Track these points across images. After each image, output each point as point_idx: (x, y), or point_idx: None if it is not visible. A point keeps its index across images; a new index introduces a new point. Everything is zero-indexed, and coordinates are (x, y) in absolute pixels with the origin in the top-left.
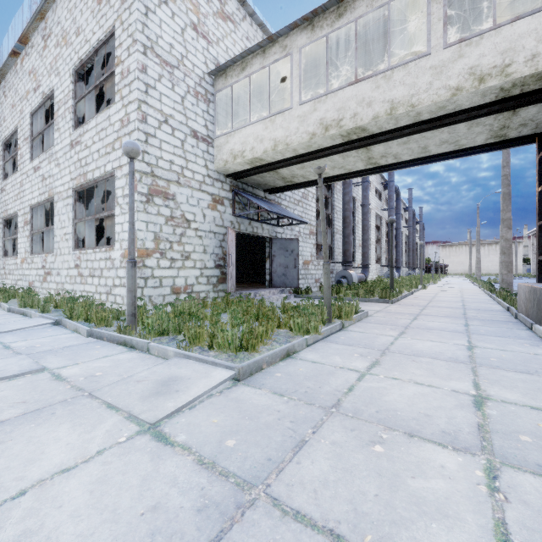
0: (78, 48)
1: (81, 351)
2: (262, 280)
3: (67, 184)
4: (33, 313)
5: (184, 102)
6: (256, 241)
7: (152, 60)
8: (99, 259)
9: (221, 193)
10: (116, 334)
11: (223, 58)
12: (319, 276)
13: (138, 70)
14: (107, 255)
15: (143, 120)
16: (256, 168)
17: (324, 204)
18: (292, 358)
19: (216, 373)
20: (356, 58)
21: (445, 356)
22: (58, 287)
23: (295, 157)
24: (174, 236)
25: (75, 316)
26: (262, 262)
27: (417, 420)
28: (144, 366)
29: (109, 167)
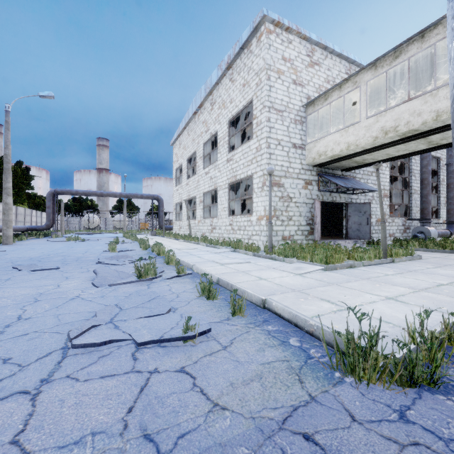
0: (231, 110)
1: (256, 259)
2: (340, 234)
3: (225, 181)
4: (220, 247)
5: (288, 129)
6: (335, 204)
7: (272, 113)
8: (243, 221)
9: (310, 178)
10: (267, 255)
11: (312, 91)
12: (394, 231)
13: (266, 122)
14: (248, 219)
15: (268, 147)
16: (334, 160)
17: (401, 168)
18: (353, 268)
19: (316, 267)
20: (408, 85)
21: (452, 275)
22: (220, 235)
23: (364, 151)
24: (283, 207)
25: (239, 248)
26: (340, 220)
27: (401, 284)
28: (285, 265)
29: (249, 172)
